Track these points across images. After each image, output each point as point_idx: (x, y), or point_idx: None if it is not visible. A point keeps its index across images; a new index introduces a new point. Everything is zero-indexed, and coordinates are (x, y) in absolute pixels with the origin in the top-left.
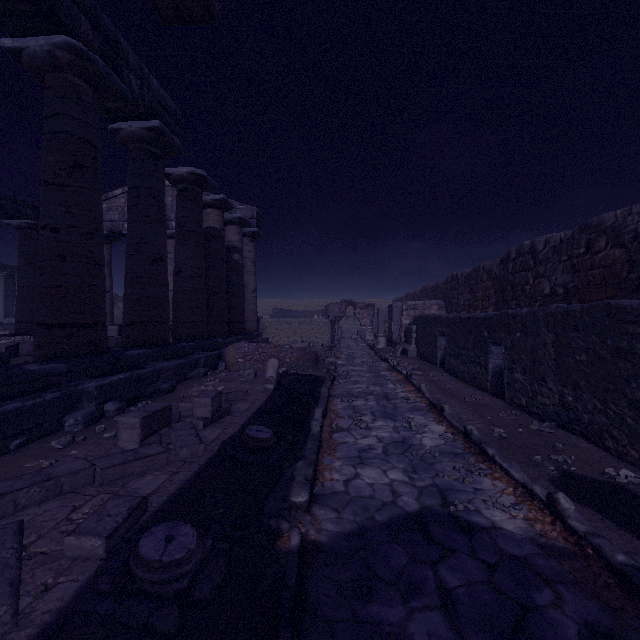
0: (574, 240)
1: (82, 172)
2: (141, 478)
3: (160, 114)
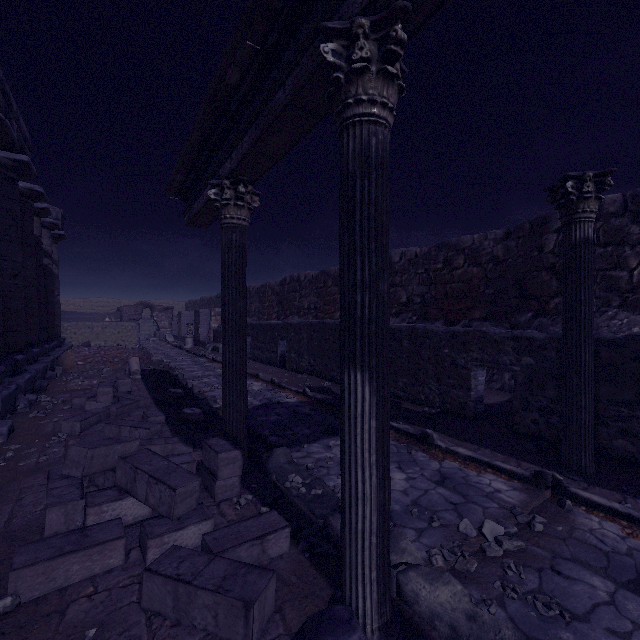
0: (319, 278)
1: None
2: (134, 412)
3: (23, 147)
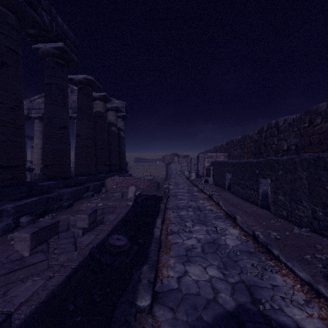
0: (301, 119)
1: (7, 68)
2: (22, 284)
3: (64, 40)
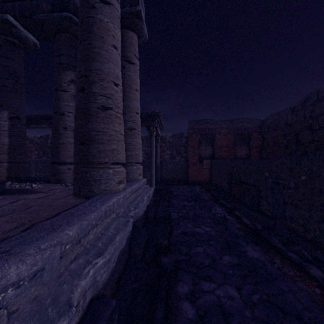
0: None
1: None
2: None
3: None
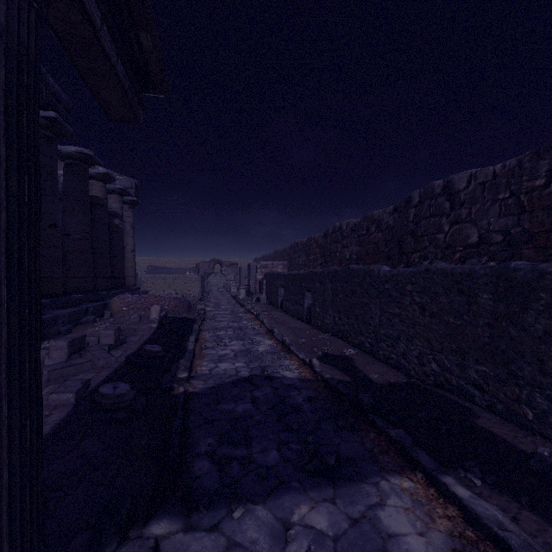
0: (361, 225)
1: None
2: (76, 376)
3: (55, 106)
